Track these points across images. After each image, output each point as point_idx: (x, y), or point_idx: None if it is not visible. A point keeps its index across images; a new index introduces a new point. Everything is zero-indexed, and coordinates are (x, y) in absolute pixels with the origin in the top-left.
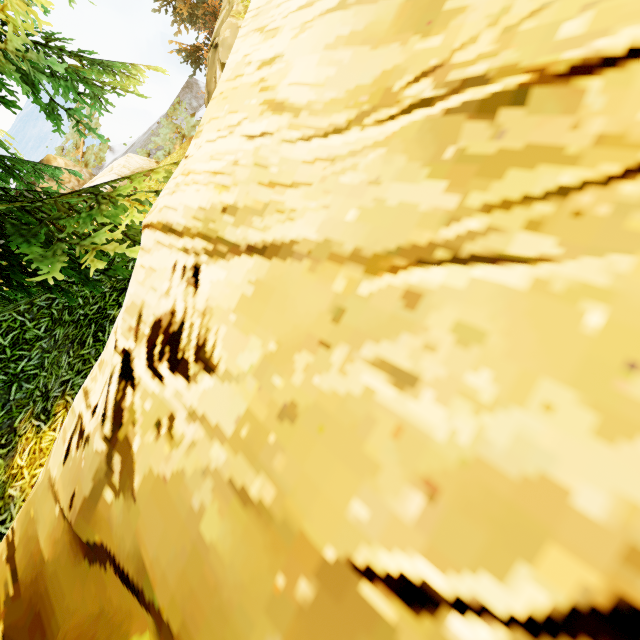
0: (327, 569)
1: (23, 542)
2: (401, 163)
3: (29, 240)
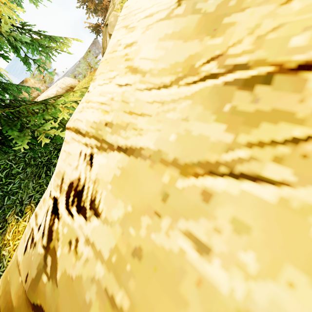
0: None
1: (3, 294)
2: (200, 110)
3: (12, 128)
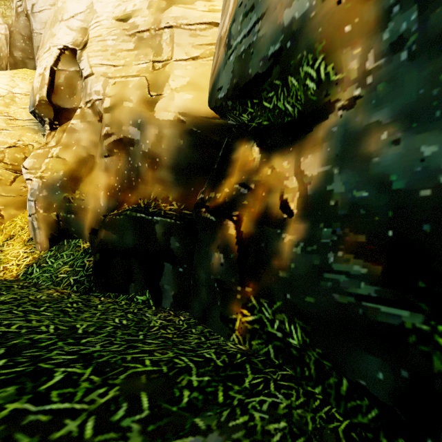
0: None
1: None
2: (2, 122)
3: None
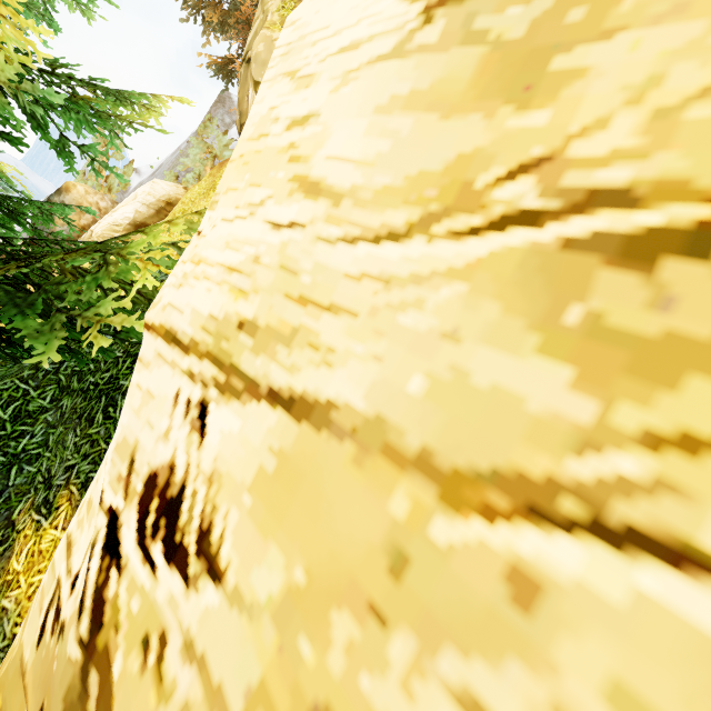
0: None
1: None
2: (492, 313)
3: (25, 310)
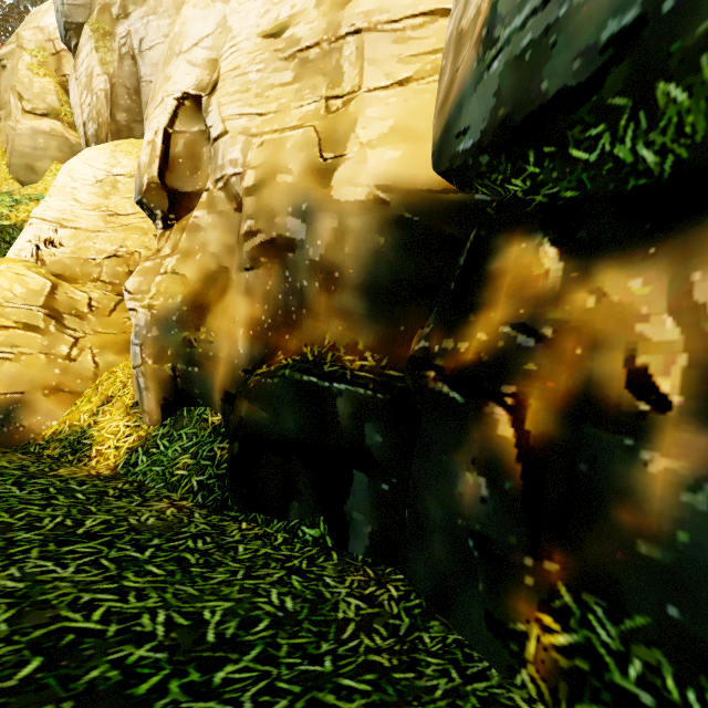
0: (85, 259)
1: None
2: (100, 219)
3: None
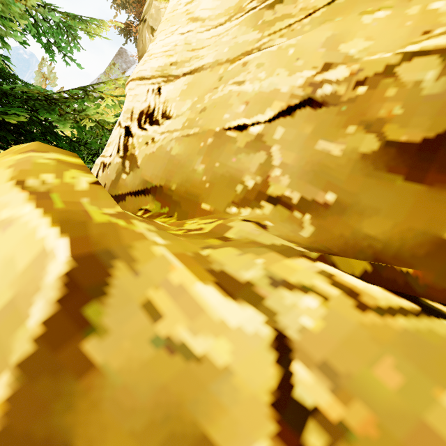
0: (217, 133)
1: None
2: (244, 29)
3: (48, 112)
